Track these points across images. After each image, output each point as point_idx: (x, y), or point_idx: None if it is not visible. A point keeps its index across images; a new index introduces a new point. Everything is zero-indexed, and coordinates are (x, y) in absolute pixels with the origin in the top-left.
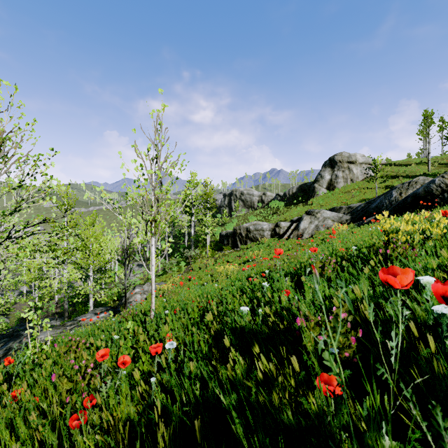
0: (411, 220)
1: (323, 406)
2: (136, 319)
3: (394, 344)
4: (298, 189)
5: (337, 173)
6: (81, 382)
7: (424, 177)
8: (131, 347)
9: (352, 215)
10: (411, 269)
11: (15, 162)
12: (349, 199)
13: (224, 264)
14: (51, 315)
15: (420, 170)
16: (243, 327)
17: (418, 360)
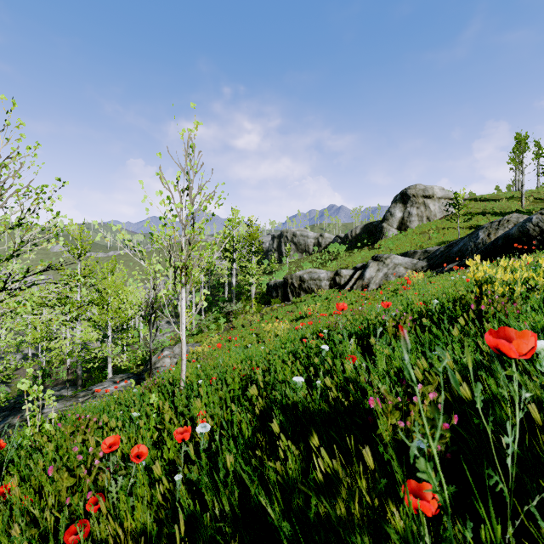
0: (510, 267)
1: (411, 528)
2: (163, 391)
3: (510, 438)
4: (363, 229)
5: (411, 210)
6: (85, 478)
7: (518, 214)
8: (155, 427)
9: (429, 262)
10: (533, 334)
11: (13, 195)
12: (425, 241)
13: (272, 322)
14: (61, 383)
15: (511, 206)
16: (296, 403)
17: (535, 455)
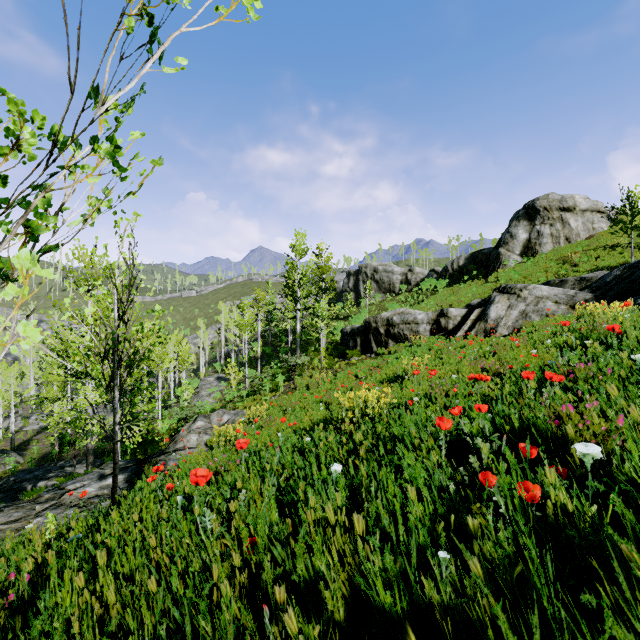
0: None
1: None
2: None
3: None
4: (468, 259)
5: (541, 228)
6: None
7: None
8: None
9: (594, 293)
10: None
11: None
12: (569, 269)
13: (350, 382)
14: (83, 453)
15: None
16: None
17: None
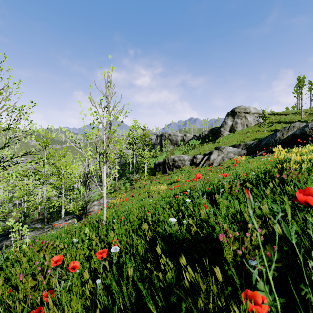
0: (299, 152)
1: None
2: (92, 226)
3: None
4: (209, 132)
5: (237, 120)
6: (42, 281)
7: (299, 123)
8: (87, 248)
9: (248, 150)
10: None
11: (5, 111)
12: (245, 138)
13: (157, 185)
14: (35, 220)
15: (295, 118)
16: (171, 234)
17: None
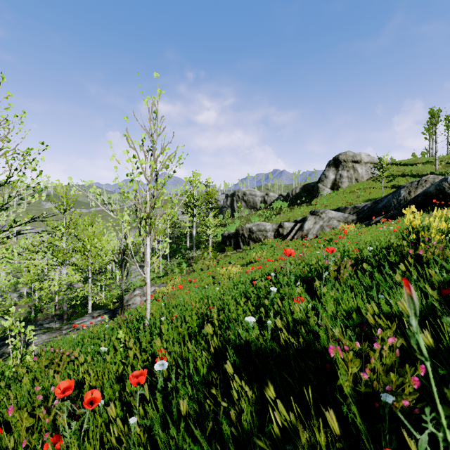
0: (444, 216)
1: None
2: (130, 327)
3: None
4: (301, 189)
5: (342, 172)
6: (45, 417)
7: (434, 175)
8: (121, 361)
9: (358, 216)
10: None
11: (1, 156)
12: (354, 199)
13: (226, 266)
14: (51, 317)
15: (427, 169)
16: (248, 342)
17: None
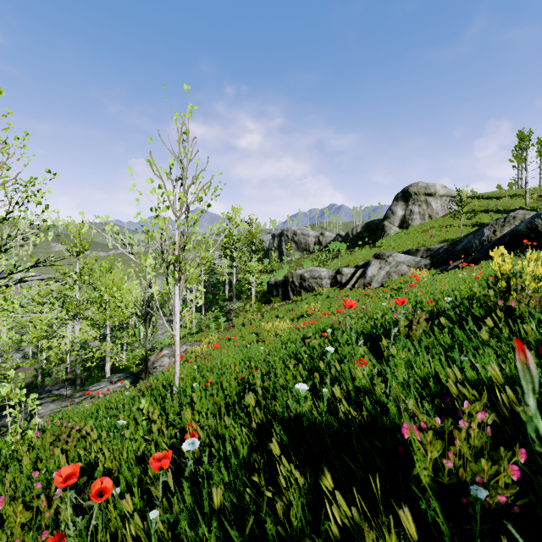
0: (540, 259)
1: None
2: (155, 394)
3: None
4: (364, 228)
5: (412, 208)
6: (45, 510)
7: (524, 211)
8: (144, 437)
9: (432, 260)
10: None
11: None
12: (427, 239)
13: (273, 320)
14: (61, 382)
15: (515, 204)
16: (299, 415)
17: None
